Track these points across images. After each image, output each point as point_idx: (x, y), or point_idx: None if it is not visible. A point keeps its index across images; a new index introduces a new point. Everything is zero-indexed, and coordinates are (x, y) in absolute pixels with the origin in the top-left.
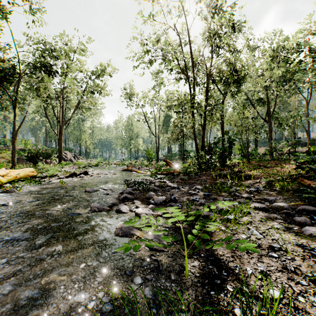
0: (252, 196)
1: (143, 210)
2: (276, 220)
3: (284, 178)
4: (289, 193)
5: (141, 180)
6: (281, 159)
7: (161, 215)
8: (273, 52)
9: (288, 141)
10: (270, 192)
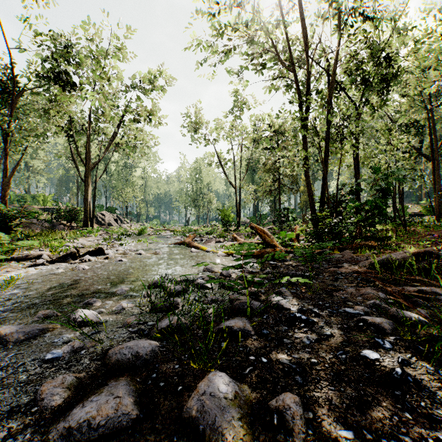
0: None
1: None
2: None
3: None
4: None
5: (199, 279)
6: None
7: None
8: None
9: None
10: None
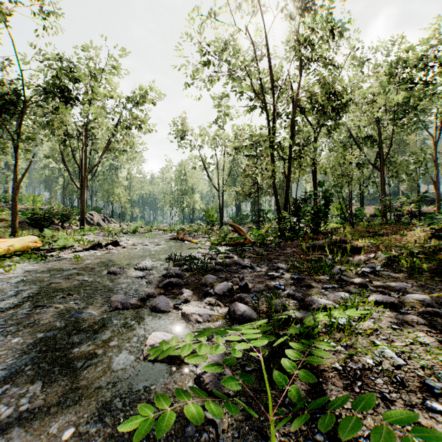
0: (368, 281)
1: (196, 306)
2: (417, 327)
3: (411, 252)
4: (424, 277)
5: (196, 254)
6: (399, 223)
7: (224, 315)
8: (387, 69)
9: (409, 197)
10: (394, 275)
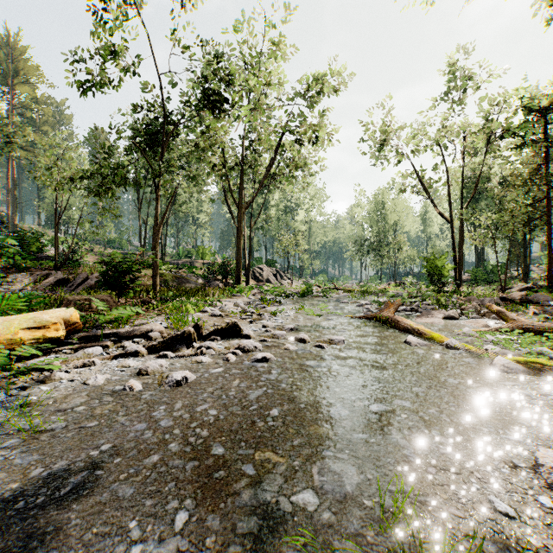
0: None
1: None
2: None
3: None
4: None
5: None
6: None
7: None
8: None
9: None
10: None
